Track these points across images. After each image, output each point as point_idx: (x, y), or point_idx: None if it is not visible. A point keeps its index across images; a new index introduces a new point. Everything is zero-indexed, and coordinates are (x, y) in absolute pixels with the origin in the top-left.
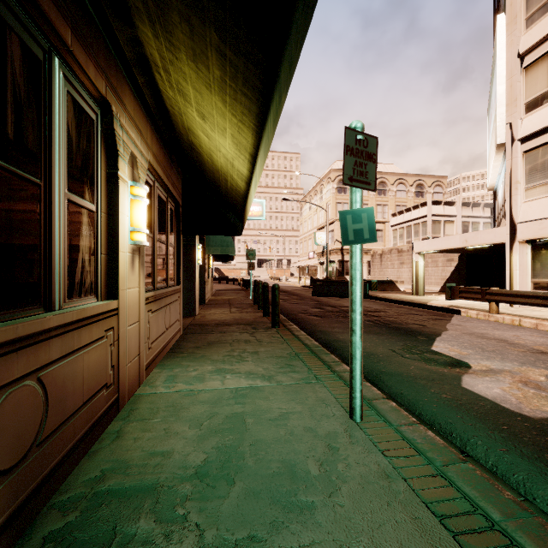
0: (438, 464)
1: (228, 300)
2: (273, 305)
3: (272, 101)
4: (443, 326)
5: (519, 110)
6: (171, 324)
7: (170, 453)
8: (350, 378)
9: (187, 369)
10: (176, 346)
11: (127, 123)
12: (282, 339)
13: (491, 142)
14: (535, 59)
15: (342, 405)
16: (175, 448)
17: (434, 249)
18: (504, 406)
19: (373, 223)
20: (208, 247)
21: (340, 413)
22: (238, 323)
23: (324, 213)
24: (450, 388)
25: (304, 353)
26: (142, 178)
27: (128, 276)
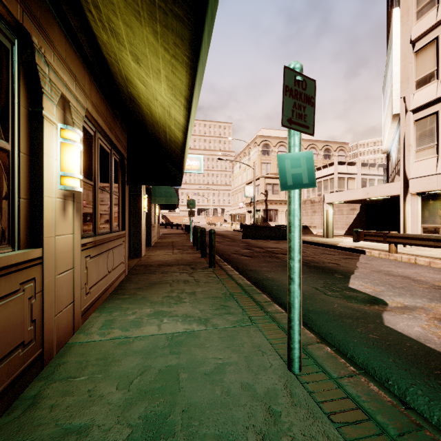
0: (393, 432)
1: (171, 242)
2: (210, 247)
3: (207, 12)
4: (354, 265)
5: (411, 87)
6: (115, 267)
7: (89, 427)
8: (288, 328)
9: (126, 312)
10: (120, 287)
11: (55, 63)
12: (218, 279)
13: (387, 113)
14: (424, 45)
15: (279, 352)
16: (96, 419)
17: (341, 200)
18: (430, 346)
19: (312, 167)
20: (154, 197)
21: (277, 362)
22: (179, 263)
23: (251, 171)
24: (375, 327)
25: (238, 293)
26: (78, 124)
27: (58, 223)
